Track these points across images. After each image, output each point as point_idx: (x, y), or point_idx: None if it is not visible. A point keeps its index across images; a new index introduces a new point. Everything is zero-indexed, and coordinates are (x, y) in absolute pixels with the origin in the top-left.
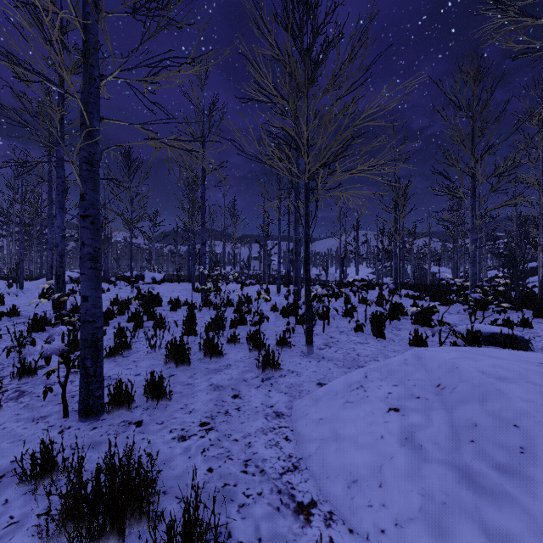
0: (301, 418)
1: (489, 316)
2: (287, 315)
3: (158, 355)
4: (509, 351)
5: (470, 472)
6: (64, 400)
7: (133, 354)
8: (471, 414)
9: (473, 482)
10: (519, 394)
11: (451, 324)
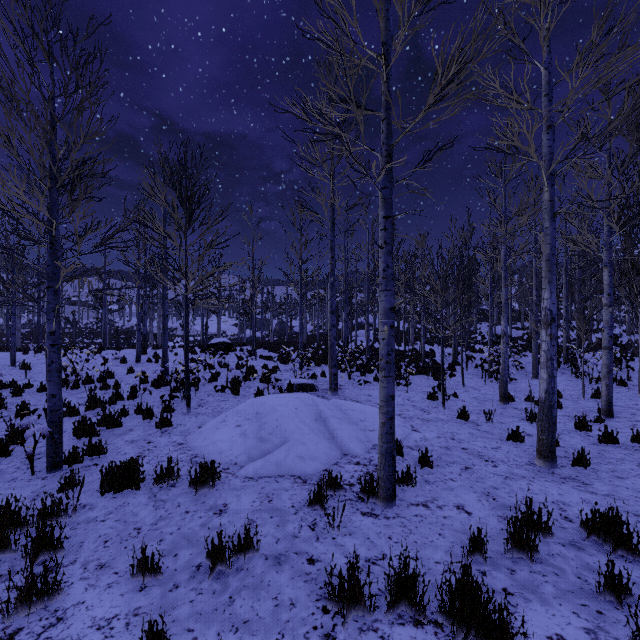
0: (194, 442)
1: (309, 371)
2: (159, 386)
3: None
4: (289, 394)
5: (261, 437)
6: (33, 464)
7: (29, 438)
8: (266, 420)
9: (261, 440)
10: (282, 410)
11: (285, 379)
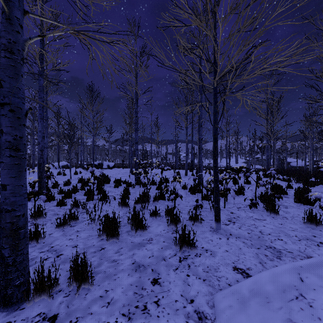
0: None
1: None
2: (194, 192)
3: (96, 226)
4: None
5: None
6: None
7: (79, 223)
8: None
9: None
10: None
11: None
